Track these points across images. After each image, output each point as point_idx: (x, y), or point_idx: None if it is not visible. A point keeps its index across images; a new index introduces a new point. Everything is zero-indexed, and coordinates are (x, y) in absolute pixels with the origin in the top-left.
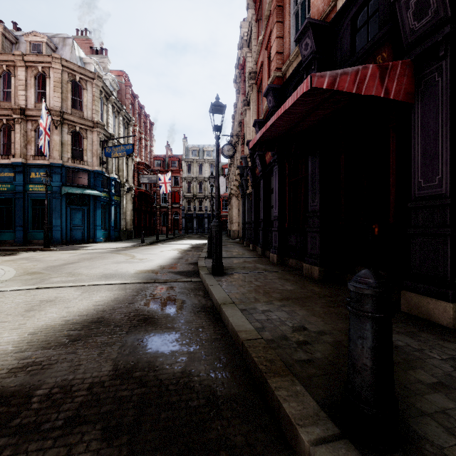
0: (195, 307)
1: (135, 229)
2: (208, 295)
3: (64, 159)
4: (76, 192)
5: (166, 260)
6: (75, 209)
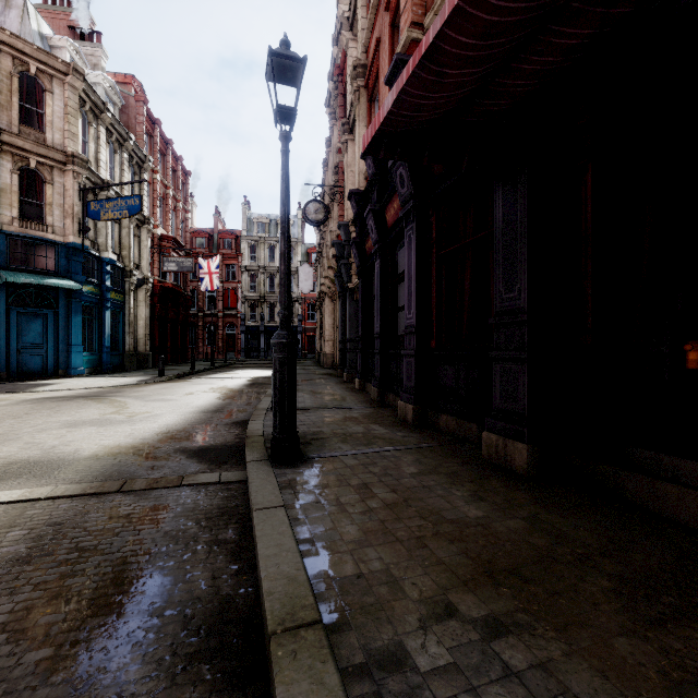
0: (189, 624)
1: (154, 352)
2: (249, 542)
3: (4, 220)
4: (25, 280)
5: (186, 415)
6: (27, 313)
